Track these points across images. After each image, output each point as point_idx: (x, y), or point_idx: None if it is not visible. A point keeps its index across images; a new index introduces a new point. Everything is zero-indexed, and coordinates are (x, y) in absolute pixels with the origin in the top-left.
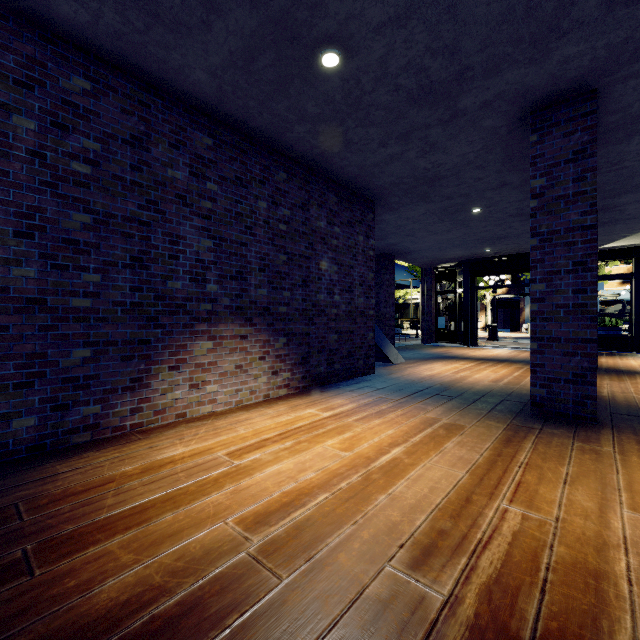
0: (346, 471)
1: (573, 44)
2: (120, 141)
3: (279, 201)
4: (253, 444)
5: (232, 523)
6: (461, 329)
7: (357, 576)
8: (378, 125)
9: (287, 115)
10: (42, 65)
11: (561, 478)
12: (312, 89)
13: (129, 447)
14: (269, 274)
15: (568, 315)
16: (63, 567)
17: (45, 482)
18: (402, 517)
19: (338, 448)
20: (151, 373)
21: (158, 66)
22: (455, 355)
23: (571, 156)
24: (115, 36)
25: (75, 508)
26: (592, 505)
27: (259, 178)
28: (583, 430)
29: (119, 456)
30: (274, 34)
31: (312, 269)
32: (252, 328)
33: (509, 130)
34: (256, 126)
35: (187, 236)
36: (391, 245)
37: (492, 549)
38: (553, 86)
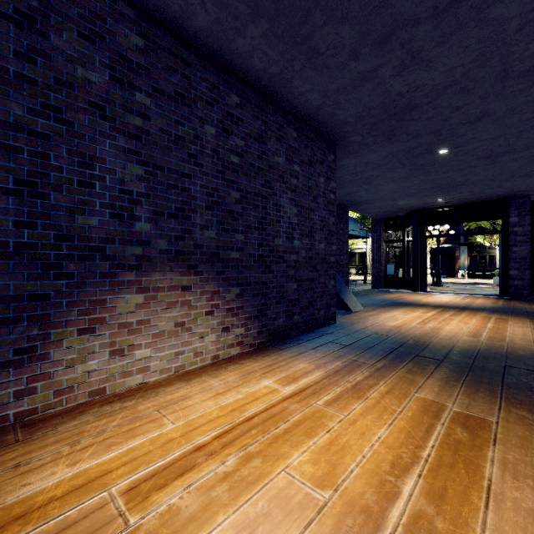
0: None
1: None
2: None
3: (231, 128)
4: (176, 461)
5: None
6: (409, 275)
7: None
8: (352, 21)
9: (237, 5)
10: None
11: None
12: None
13: None
14: (218, 213)
15: None
16: None
17: None
18: None
19: (310, 477)
20: (50, 340)
21: None
22: (410, 301)
23: None
24: None
25: None
26: None
27: (206, 98)
28: None
29: None
30: None
31: (269, 210)
32: (197, 277)
33: (520, 25)
34: (200, 27)
35: (106, 158)
36: (346, 195)
37: None
38: None
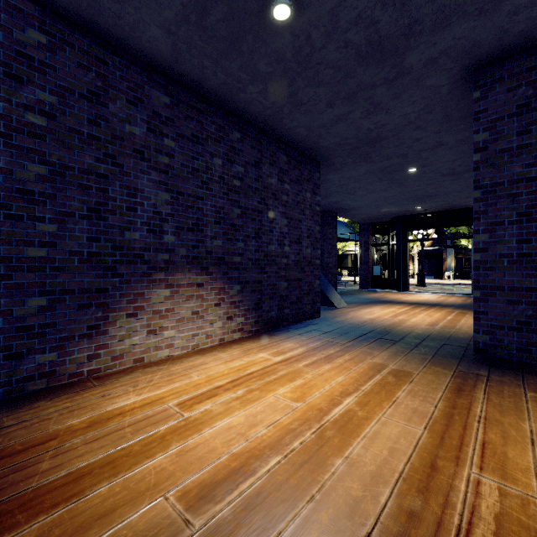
0: (299, 426)
1: None
2: (77, 95)
3: (233, 159)
4: (205, 392)
5: (173, 498)
6: (394, 276)
7: None
8: (326, 85)
9: (240, 75)
10: None
11: (527, 437)
12: (264, 46)
13: (82, 395)
14: (224, 226)
15: (512, 264)
16: None
17: None
18: (364, 491)
19: (289, 398)
20: (109, 320)
21: (113, 22)
22: (390, 300)
23: (515, 110)
24: None
25: (5, 475)
26: None
27: (214, 137)
28: (530, 378)
29: (69, 406)
30: None
31: (264, 222)
32: (208, 276)
33: (450, 89)
34: (211, 86)
35: (145, 189)
36: (334, 203)
37: None
38: (499, 41)
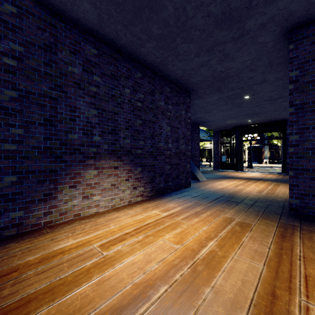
0: (179, 262)
1: None
2: (37, 47)
3: (137, 89)
4: (118, 237)
5: None
6: (234, 162)
7: None
8: (195, 42)
9: (141, 35)
10: None
11: None
12: (156, 16)
13: (38, 239)
14: (131, 131)
15: (314, 154)
16: None
17: None
18: (226, 314)
19: (173, 241)
20: (57, 190)
21: None
22: (232, 176)
23: None
24: None
25: None
26: None
27: (125, 75)
28: None
29: (29, 247)
30: None
31: (156, 129)
32: (121, 162)
33: (273, 44)
34: (123, 43)
35: (81, 107)
36: (198, 118)
37: None
38: (307, 11)
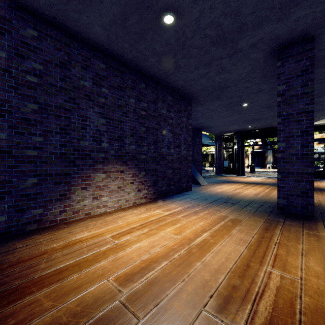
0: (177, 247)
1: (303, 9)
2: (54, 64)
3: (141, 99)
4: (126, 230)
5: (111, 280)
6: (236, 167)
7: (185, 317)
8: (194, 57)
9: (145, 52)
10: (9, 21)
11: (299, 252)
12: (158, 37)
13: (58, 232)
14: (136, 138)
15: (298, 159)
16: (9, 310)
17: (8, 253)
18: (210, 277)
19: (173, 233)
20: (71, 191)
21: (74, 23)
22: (233, 180)
23: (300, 73)
24: (50, 6)
25: (22, 270)
26: (320, 269)
27: (130, 86)
28: (307, 222)
29: (51, 238)
30: (137, 4)
31: (159, 135)
32: (126, 166)
33: (265, 60)
34: (128, 58)
35: (91, 117)
36: (200, 123)
37: (265, 299)
38: (290, 34)
